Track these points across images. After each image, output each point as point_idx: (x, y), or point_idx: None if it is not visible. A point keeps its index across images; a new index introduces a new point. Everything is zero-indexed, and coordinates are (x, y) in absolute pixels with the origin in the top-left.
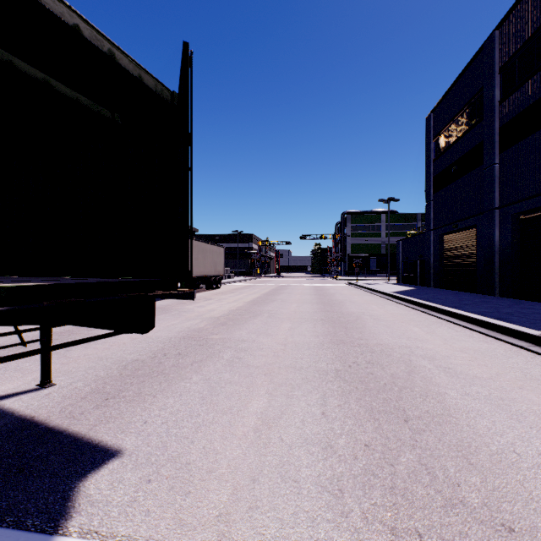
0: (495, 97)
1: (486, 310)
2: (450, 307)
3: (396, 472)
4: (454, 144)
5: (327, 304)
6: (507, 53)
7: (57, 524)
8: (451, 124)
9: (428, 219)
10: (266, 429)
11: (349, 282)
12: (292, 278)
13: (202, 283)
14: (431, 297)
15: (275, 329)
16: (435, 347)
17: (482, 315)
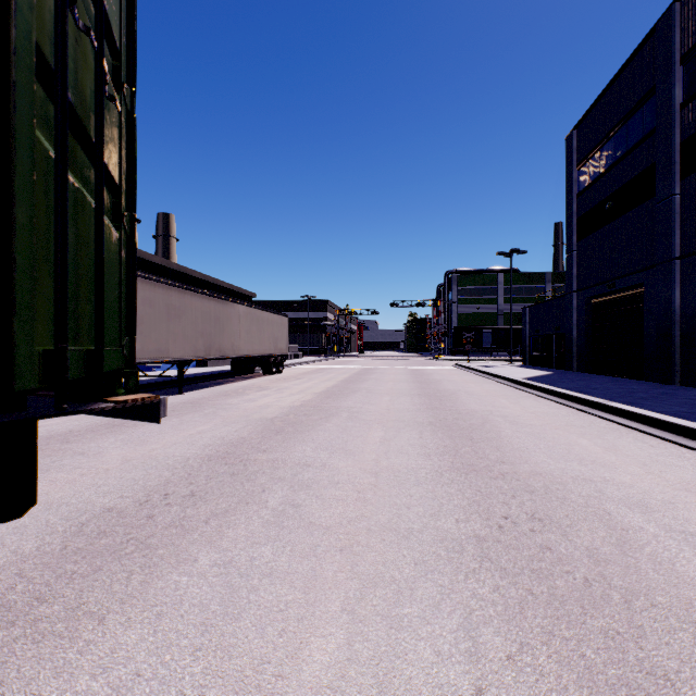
0: (675, 98)
1: (682, 409)
2: (622, 403)
3: None
4: (609, 170)
5: (434, 397)
6: (694, 33)
7: None
8: (604, 143)
9: (570, 277)
10: None
11: (458, 364)
12: (380, 358)
13: (257, 365)
14: (584, 387)
15: (360, 441)
16: (637, 481)
17: (683, 418)
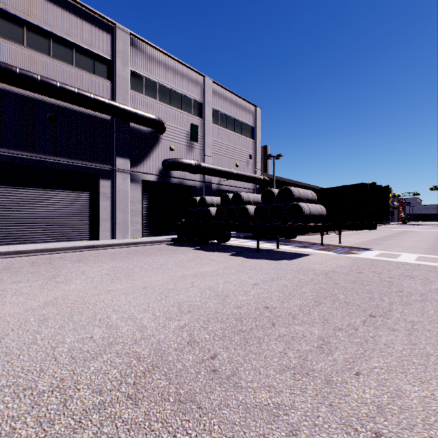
0: None
1: None
2: None
3: (433, 253)
4: None
5: None
6: None
7: (370, 250)
8: None
9: None
10: (403, 250)
11: None
12: (420, 226)
13: None
14: None
15: (404, 242)
16: None
17: None
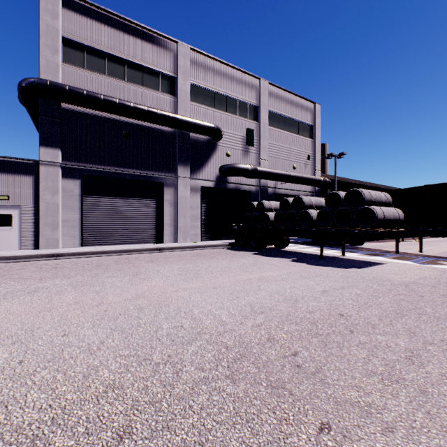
0: None
1: None
2: None
3: None
4: None
5: None
6: None
7: None
8: None
9: None
10: None
11: None
12: None
13: None
14: None
15: None
16: None
17: None
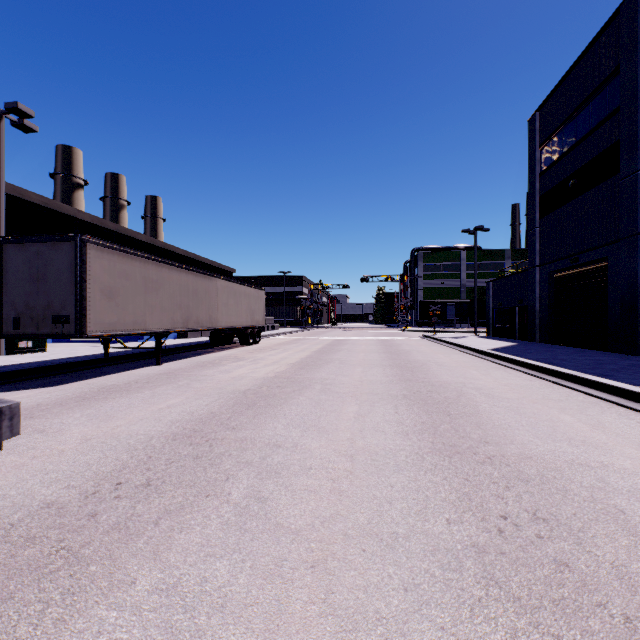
0: None
1: None
2: (596, 375)
3: None
4: (572, 149)
5: (405, 368)
6: None
7: None
8: (567, 124)
9: (533, 252)
10: None
11: (424, 335)
12: (351, 329)
13: (235, 337)
14: (552, 358)
15: (333, 416)
16: (639, 467)
17: None
